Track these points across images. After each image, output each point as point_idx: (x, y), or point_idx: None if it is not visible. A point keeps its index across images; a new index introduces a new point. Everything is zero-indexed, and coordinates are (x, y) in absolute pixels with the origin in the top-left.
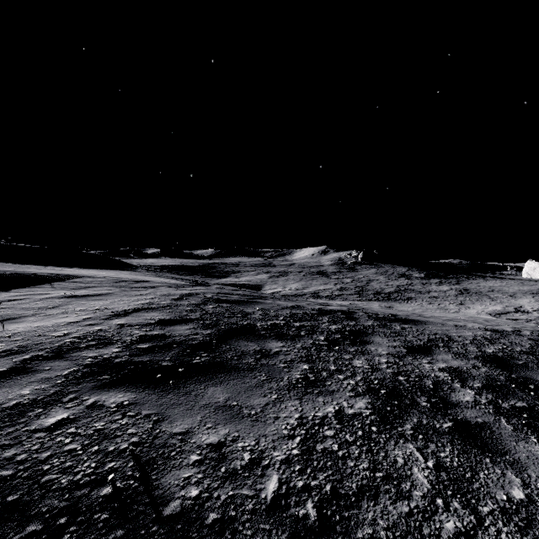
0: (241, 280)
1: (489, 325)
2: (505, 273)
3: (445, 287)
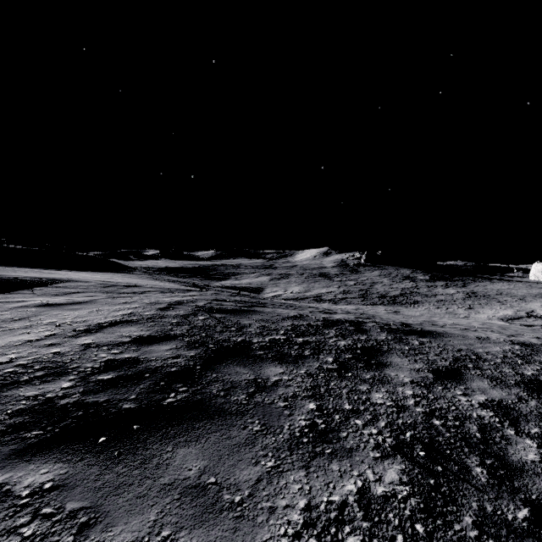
0: (241, 282)
1: (511, 335)
2: (512, 275)
3: (451, 290)
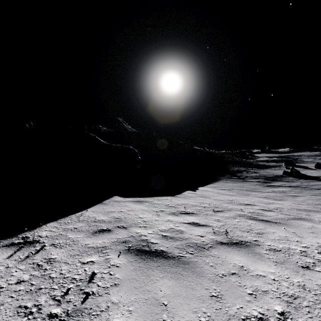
0: None
1: None
2: None
3: None
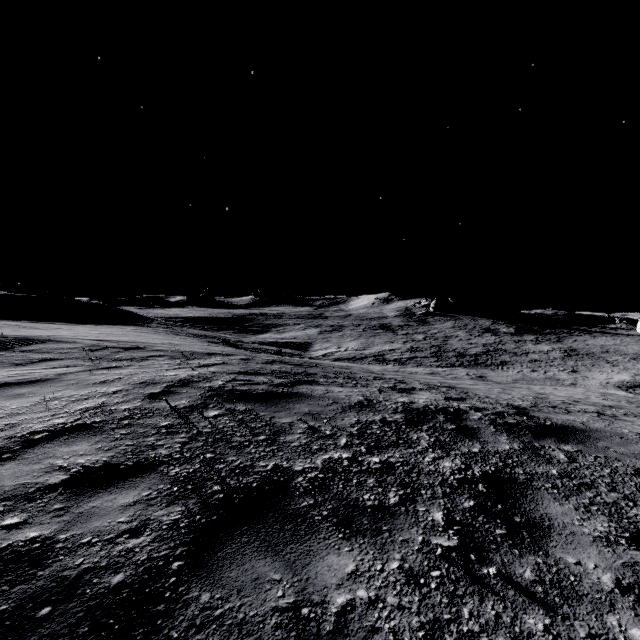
0: (284, 336)
1: None
2: (613, 326)
3: (544, 346)
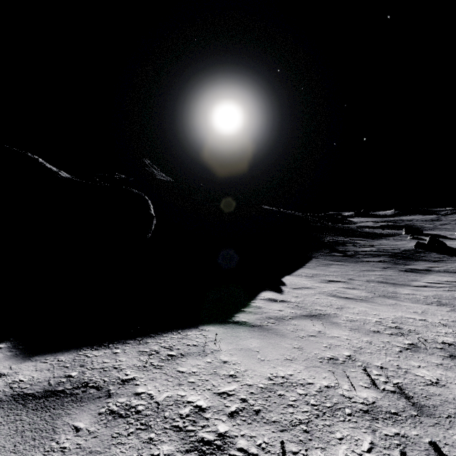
0: None
1: None
2: None
3: None
